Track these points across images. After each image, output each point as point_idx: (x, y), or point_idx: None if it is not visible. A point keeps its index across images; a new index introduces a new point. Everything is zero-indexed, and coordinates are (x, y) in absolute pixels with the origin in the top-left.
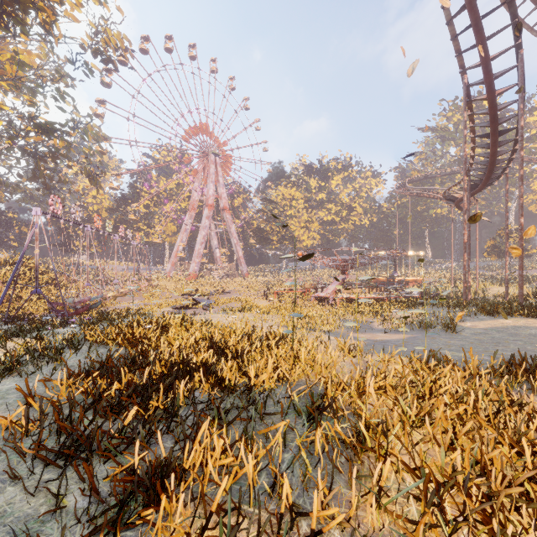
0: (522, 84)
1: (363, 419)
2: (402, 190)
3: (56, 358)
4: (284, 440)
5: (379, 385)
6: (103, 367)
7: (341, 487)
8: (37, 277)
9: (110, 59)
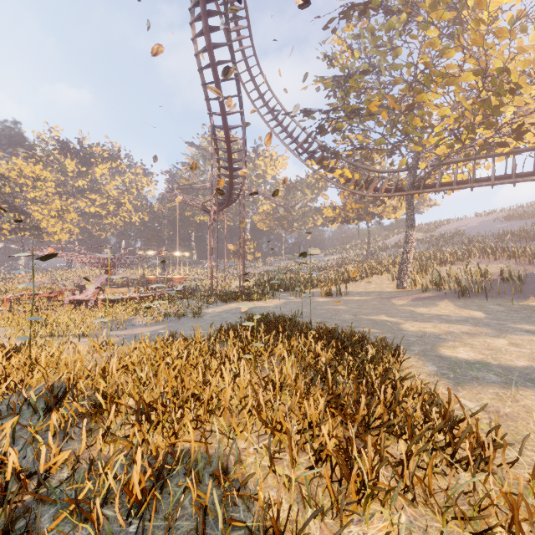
0: (244, 140)
1: (101, 391)
2: (171, 194)
3: None
4: (13, 436)
5: (123, 365)
6: None
7: (75, 446)
8: None
9: None
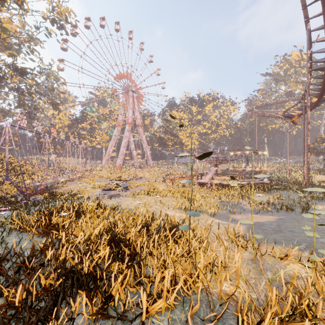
0: None
1: None
2: (251, 112)
3: None
4: None
5: (310, 323)
6: None
7: None
8: (7, 169)
9: (62, 26)
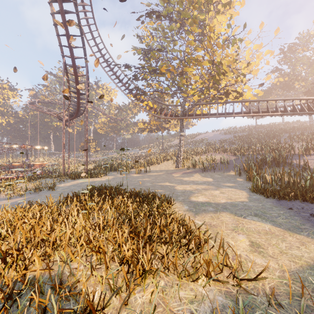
0: (87, 76)
1: None
2: (33, 105)
3: None
4: None
5: None
6: None
7: None
8: None
9: None
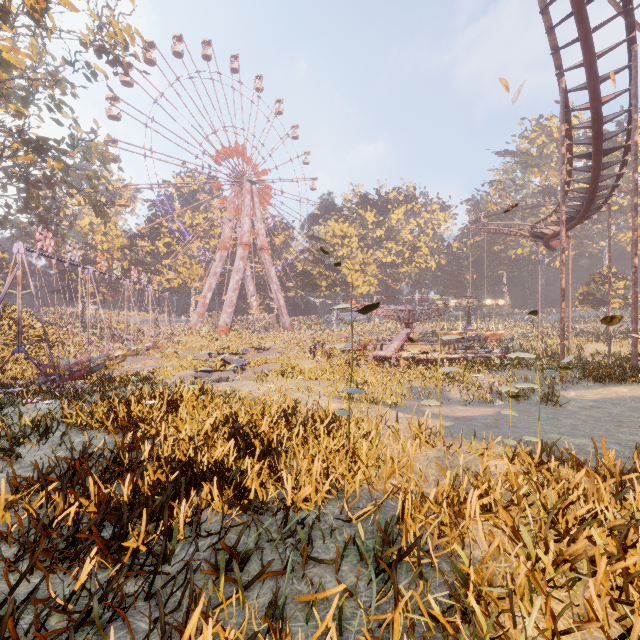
0: (636, 88)
1: (472, 583)
2: (476, 225)
3: (9, 453)
4: (340, 621)
5: (482, 503)
6: (74, 469)
7: None
8: (19, 332)
9: (118, 59)
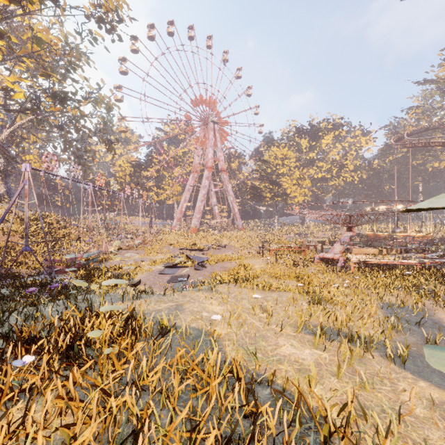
0: None
1: None
2: (401, 142)
3: None
4: None
5: None
6: None
7: None
8: (26, 234)
9: (112, 26)
